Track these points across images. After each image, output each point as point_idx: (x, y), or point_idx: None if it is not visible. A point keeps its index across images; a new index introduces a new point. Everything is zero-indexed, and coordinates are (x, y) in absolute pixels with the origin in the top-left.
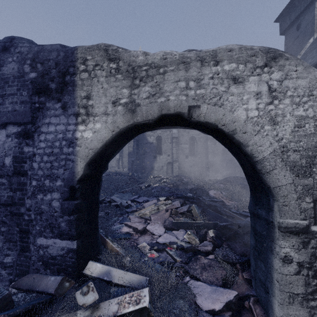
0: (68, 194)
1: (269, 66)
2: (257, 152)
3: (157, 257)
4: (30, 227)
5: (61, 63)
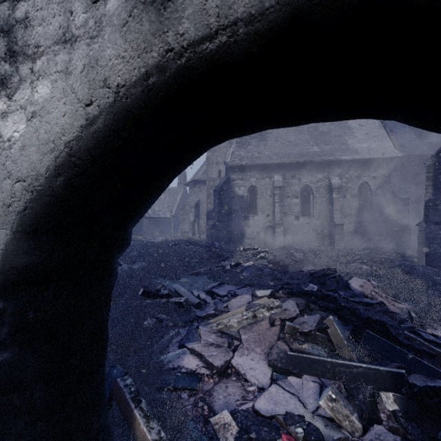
0: None
1: None
2: None
3: None
4: None
5: None
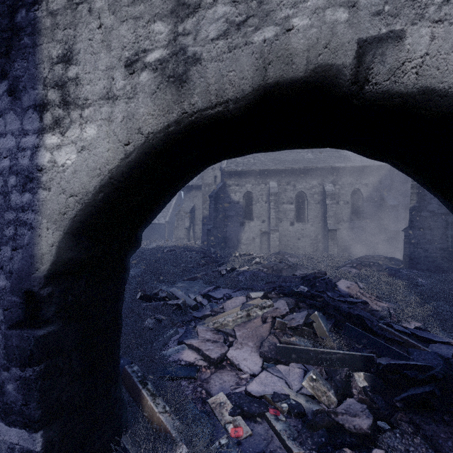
0: (20, 313)
1: None
2: None
3: (247, 438)
4: None
5: None
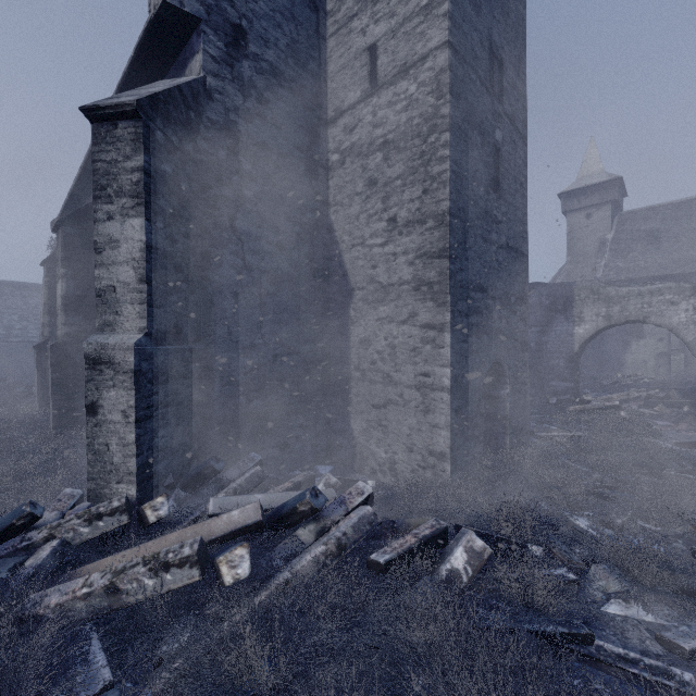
0: (568, 360)
1: (694, 296)
2: (685, 339)
3: None
4: (545, 376)
5: (564, 296)
